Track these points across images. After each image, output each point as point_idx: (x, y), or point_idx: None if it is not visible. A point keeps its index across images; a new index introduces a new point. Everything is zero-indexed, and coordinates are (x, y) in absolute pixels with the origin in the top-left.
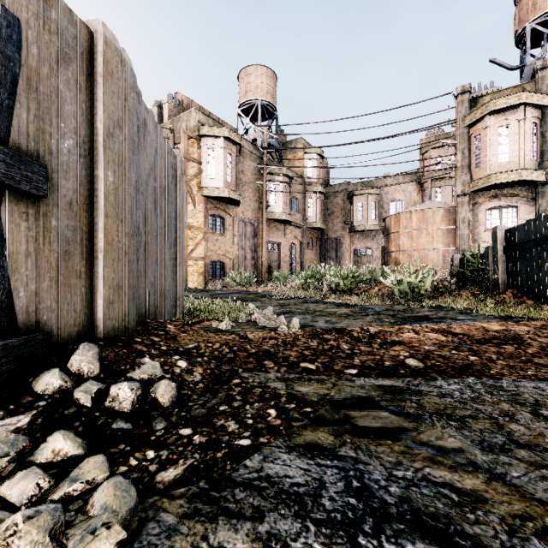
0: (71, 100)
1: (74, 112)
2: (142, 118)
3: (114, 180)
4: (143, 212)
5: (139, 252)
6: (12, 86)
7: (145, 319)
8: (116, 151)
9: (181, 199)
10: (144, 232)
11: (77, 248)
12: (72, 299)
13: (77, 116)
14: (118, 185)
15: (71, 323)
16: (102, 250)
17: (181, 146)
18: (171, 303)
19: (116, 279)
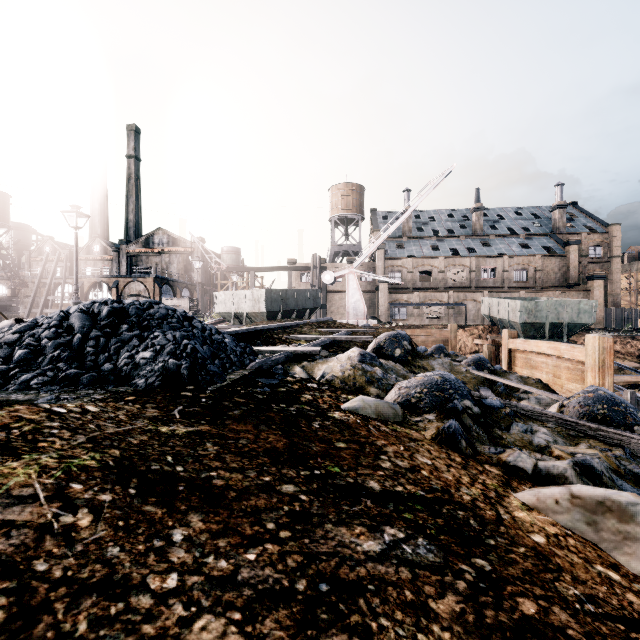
0: (632, 314)
1: (632, 314)
2: (635, 310)
3: (634, 317)
4: (635, 318)
5: (635, 321)
6: (630, 315)
7: (635, 327)
8: (634, 315)
9: (638, 314)
10: (635, 319)
11: (632, 322)
12: (632, 324)
13: (632, 314)
14: (634, 317)
15: (632, 326)
16: (633, 322)
17: (634, 277)
18: (637, 326)
19: (634, 323)
